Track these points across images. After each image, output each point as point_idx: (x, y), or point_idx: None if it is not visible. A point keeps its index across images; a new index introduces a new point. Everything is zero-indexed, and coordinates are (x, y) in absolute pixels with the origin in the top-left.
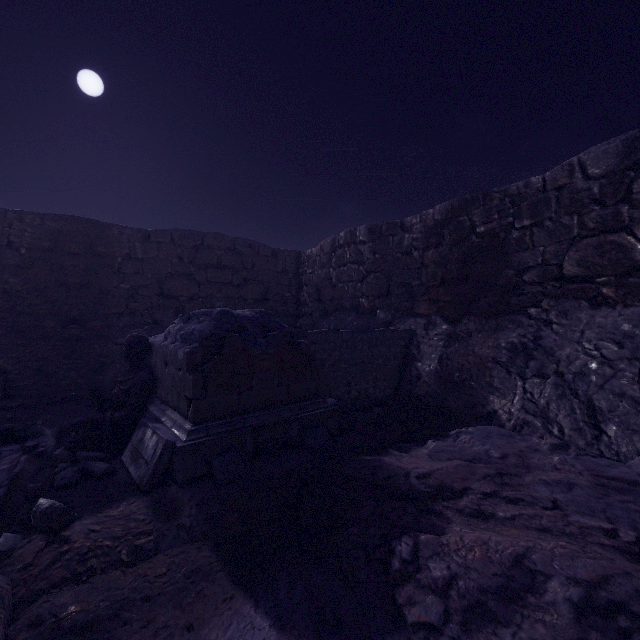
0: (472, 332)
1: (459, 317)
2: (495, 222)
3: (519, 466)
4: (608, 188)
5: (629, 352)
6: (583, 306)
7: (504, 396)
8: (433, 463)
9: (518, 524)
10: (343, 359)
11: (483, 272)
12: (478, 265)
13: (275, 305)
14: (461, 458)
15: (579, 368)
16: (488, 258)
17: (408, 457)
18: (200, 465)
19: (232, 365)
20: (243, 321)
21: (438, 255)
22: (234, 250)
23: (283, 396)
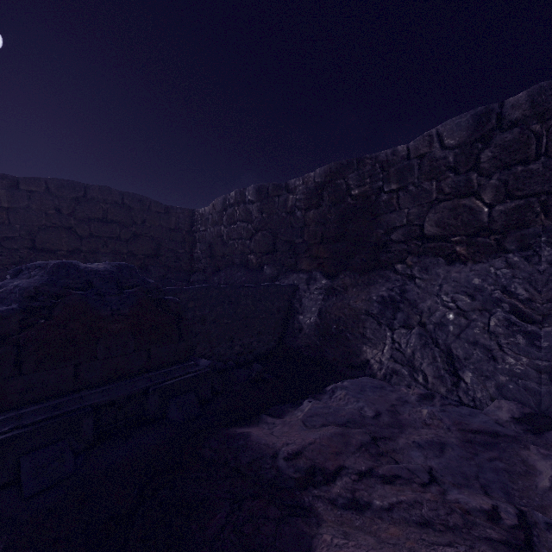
0: (348, 286)
1: (336, 272)
2: (367, 185)
3: (392, 425)
4: (461, 157)
5: (480, 304)
6: (441, 262)
7: (375, 346)
8: (306, 433)
9: (397, 517)
10: (226, 315)
11: (357, 231)
12: (353, 225)
13: (168, 261)
14: (336, 422)
15: (439, 319)
16: (361, 218)
17: (281, 425)
18: (1, 471)
19: (64, 331)
20: (90, 276)
21: (318, 215)
22: (122, 204)
23: (142, 363)
